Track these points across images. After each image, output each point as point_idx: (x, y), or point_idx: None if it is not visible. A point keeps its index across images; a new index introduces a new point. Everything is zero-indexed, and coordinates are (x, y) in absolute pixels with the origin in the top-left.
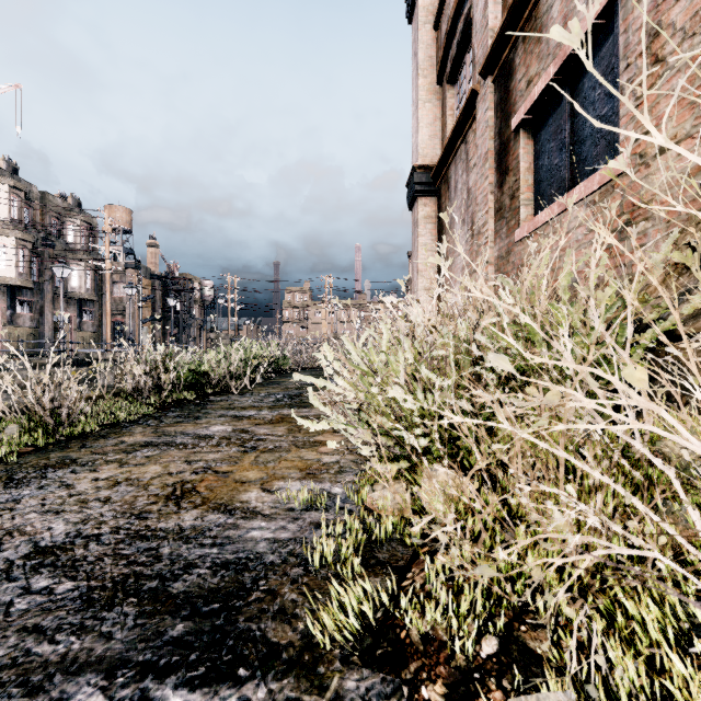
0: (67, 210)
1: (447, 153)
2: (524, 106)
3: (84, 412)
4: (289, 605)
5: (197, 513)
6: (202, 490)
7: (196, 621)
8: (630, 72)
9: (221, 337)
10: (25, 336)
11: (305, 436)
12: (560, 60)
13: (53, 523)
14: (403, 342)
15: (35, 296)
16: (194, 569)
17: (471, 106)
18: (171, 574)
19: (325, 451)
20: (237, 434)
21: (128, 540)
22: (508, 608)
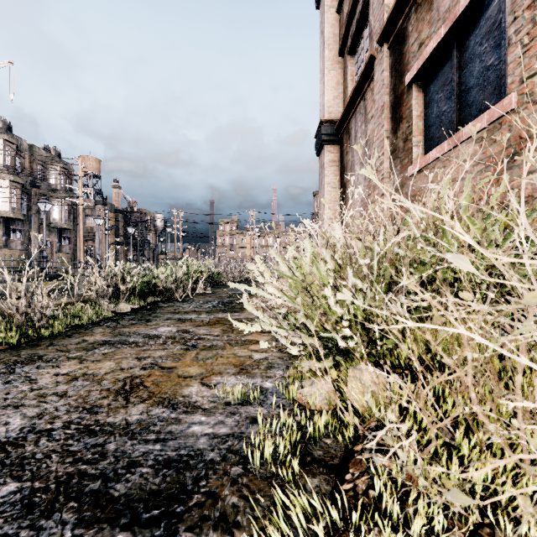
0: (50, 159)
1: (348, 109)
2: (416, 64)
3: (54, 316)
4: (230, 510)
5: (143, 407)
6: (148, 384)
7: (135, 532)
8: (517, 24)
9: (169, 258)
10: (17, 257)
11: (237, 336)
12: (450, 22)
13: (10, 417)
14: (326, 254)
15: (25, 225)
16: (137, 467)
17: (369, 69)
18: (114, 473)
19: (255, 349)
20: (180, 334)
21: (77, 435)
22: (461, 521)
